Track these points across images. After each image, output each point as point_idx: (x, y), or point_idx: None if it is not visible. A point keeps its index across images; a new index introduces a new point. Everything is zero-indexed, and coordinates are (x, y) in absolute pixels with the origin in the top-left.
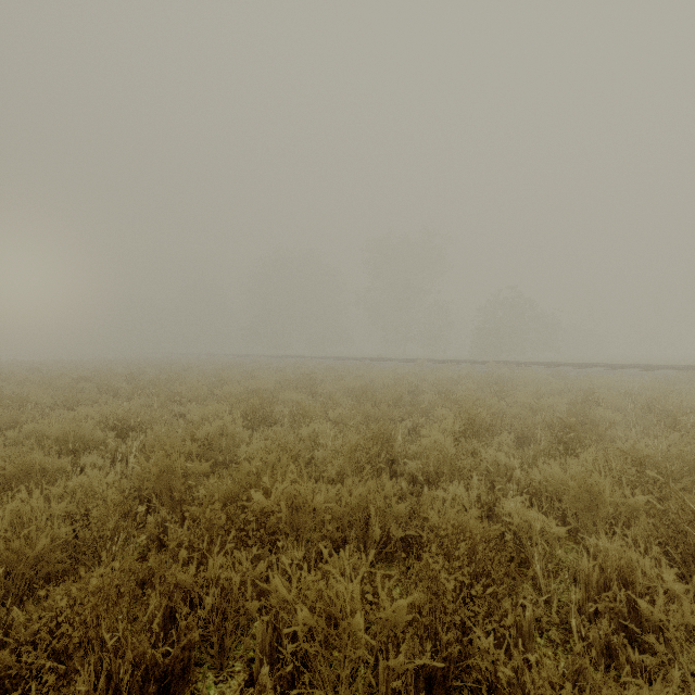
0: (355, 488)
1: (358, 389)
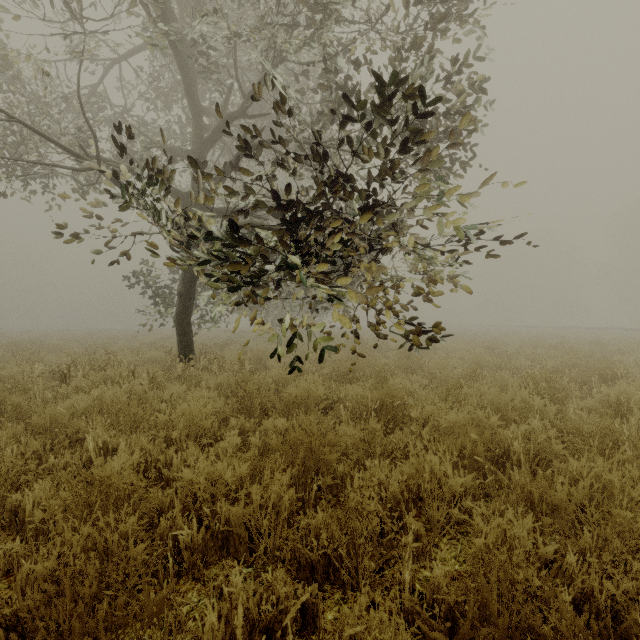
0: (589, 347)
1: (593, 339)
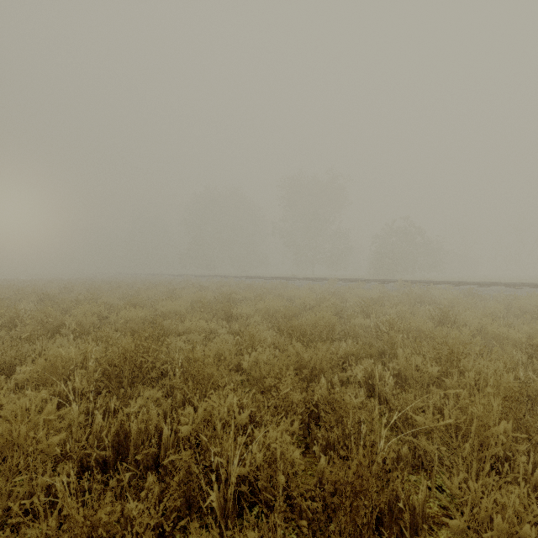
0: None
1: (280, 313)
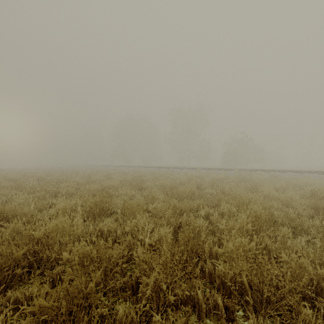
0: None
1: (167, 186)
